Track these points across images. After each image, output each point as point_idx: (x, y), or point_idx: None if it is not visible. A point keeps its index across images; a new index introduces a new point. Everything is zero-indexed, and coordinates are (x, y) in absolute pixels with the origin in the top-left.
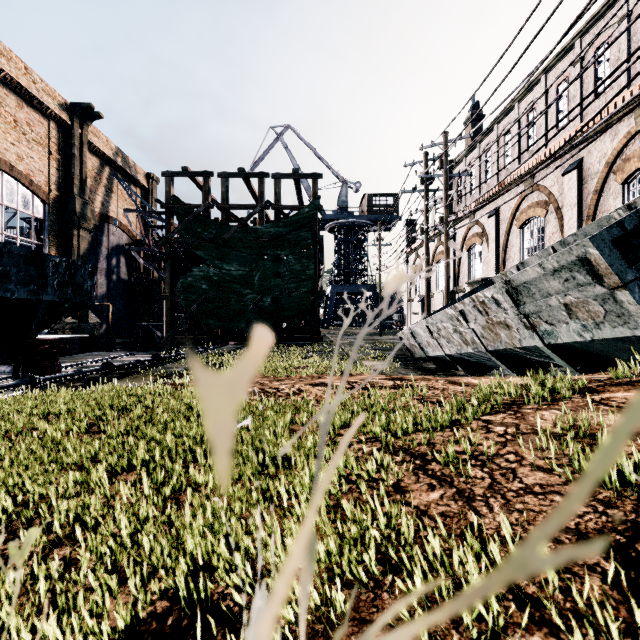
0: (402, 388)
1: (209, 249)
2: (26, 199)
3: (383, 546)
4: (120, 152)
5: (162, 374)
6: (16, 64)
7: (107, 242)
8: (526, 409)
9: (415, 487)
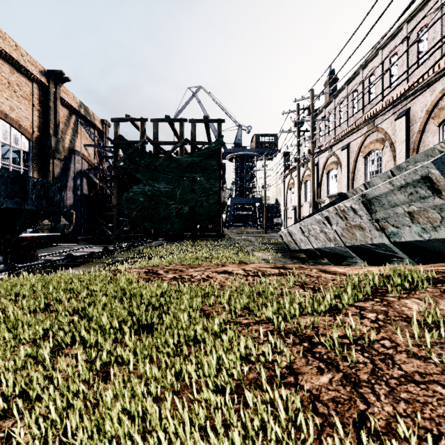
0: (285, 275)
1: (145, 173)
2: (16, 138)
3: (285, 441)
4: (83, 105)
5: (109, 262)
6: (9, 42)
7: (74, 168)
8: (390, 297)
9: (306, 370)
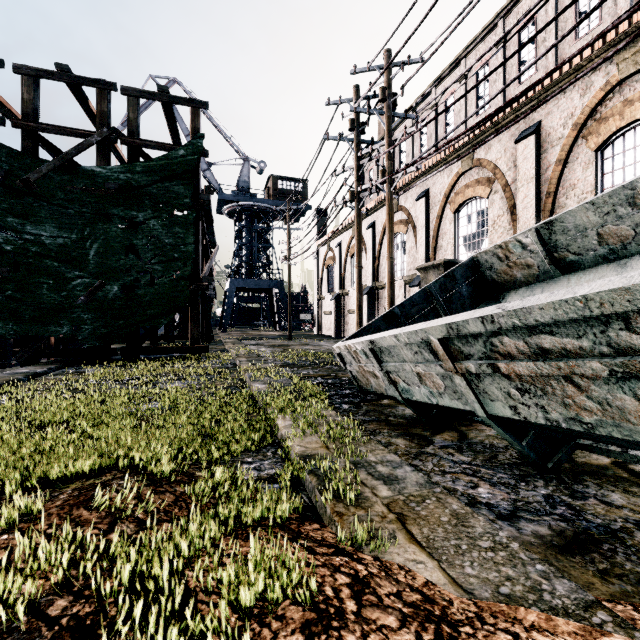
0: None
1: None
2: None
3: None
4: None
5: None
6: None
7: None
8: None
9: None
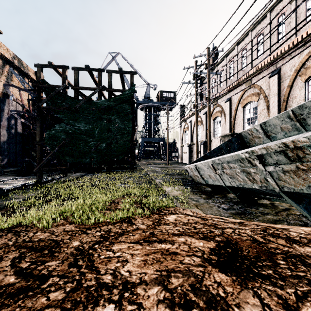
0: None
1: (66, 113)
2: None
3: None
4: (16, 57)
5: None
6: None
7: (8, 110)
8: None
9: None
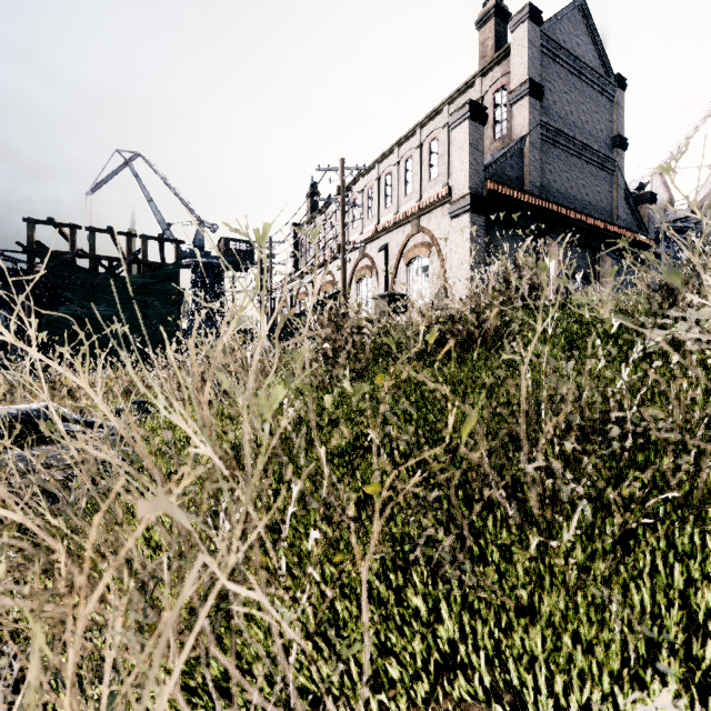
0: None
1: (77, 291)
2: None
3: None
4: None
5: None
6: None
7: None
8: None
9: None
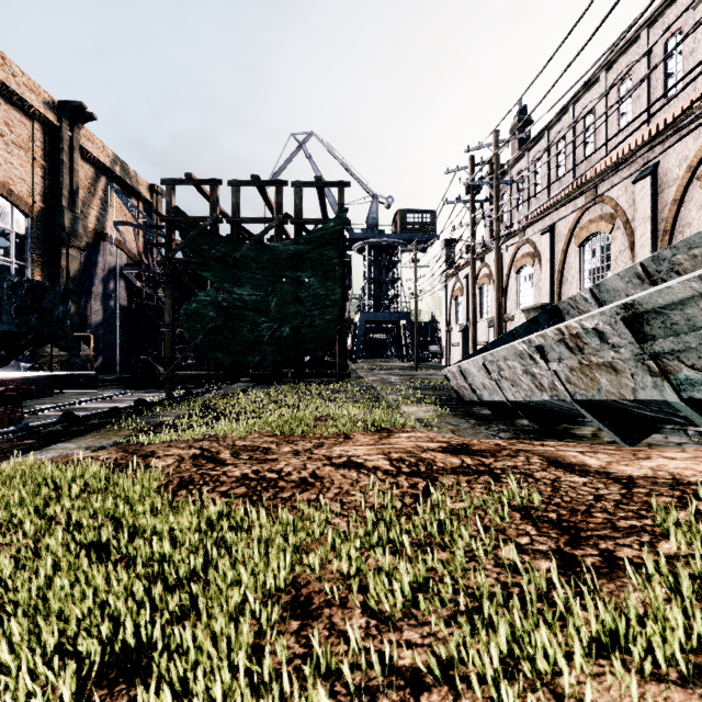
0: (477, 473)
1: (217, 270)
2: (4, 212)
3: None
4: (118, 160)
5: (143, 426)
6: None
7: (103, 263)
8: None
9: None
